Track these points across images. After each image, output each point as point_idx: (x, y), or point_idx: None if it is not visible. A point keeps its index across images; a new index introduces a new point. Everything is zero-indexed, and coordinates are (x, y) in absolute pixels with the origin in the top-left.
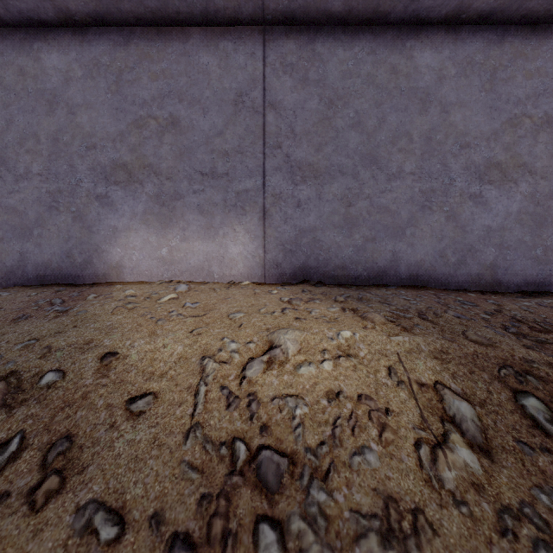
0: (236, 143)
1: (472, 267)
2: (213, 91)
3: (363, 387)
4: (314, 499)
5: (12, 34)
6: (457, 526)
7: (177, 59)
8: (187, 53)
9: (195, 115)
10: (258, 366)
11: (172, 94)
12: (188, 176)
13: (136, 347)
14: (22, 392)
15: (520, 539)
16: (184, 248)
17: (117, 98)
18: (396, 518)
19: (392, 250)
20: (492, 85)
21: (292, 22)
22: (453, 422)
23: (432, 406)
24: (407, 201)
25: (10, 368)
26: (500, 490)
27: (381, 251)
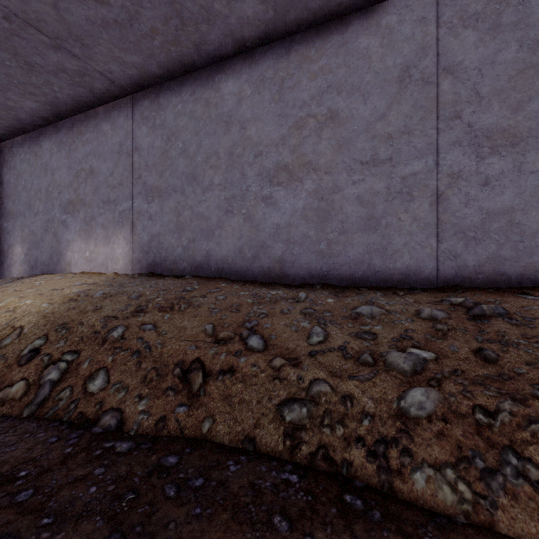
0: (119, 179)
1: (264, 261)
2: (109, 146)
3: None
4: None
5: (33, 135)
6: None
7: (93, 130)
8: (97, 124)
9: (101, 164)
10: None
11: (91, 153)
12: (98, 204)
13: None
14: None
15: None
16: (96, 251)
17: (69, 161)
18: None
19: (206, 248)
20: (281, 94)
21: (144, 87)
22: None
23: (2, 336)
24: (216, 208)
25: None
26: None
27: (199, 250)
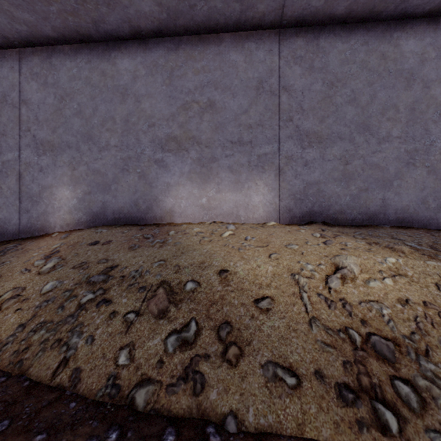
0: (257, 119)
1: None
2: (240, 80)
3: (423, 297)
4: (426, 368)
5: (97, 47)
6: None
7: (213, 58)
8: (220, 53)
9: (227, 99)
10: (337, 281)
11: (209, 84)
12: (222, 144)
13: (240, 267)
14: (176, 294)
15: None
16: (218, 198)
17: (170, 89)
18: None
19: (382, 198)
20: None
21: (302, 24)
22: None
23: None
24: (394, 159)
25: (160, 279)
26: None
27: (373, 199)
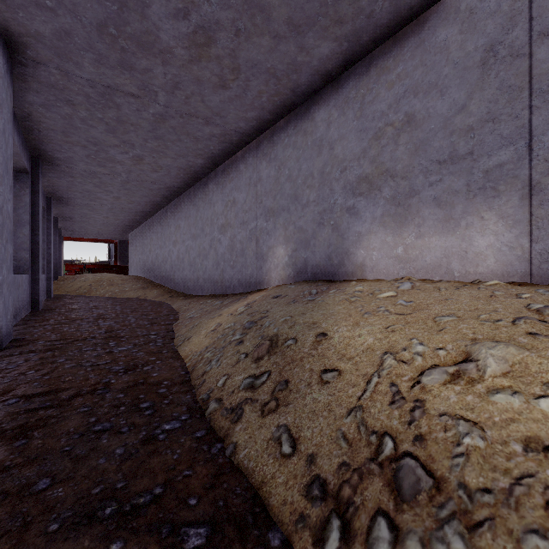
0: (483, 112)
1: None
2: (453, 64)
3: None
4: (444, 537)
5: (300, 110)
6: None
7: (412, 54)
8: (422, 42)
9: (431, 102)
10: (438, 376)
11: (407, 93)
12: (424, 170)
13: (339, 332)
14: (276, 347)
15: None
16: (419, 245)
17: (361, 122)
18: None
19: None
20: None
21: None
22: None
23: None
24: None
25: (275, 332)
26: None
27: None
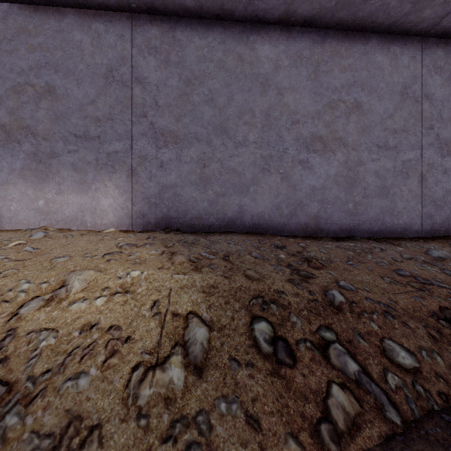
0: (107, 111)
1: (301, 218)
2: (86, 65)
3: (120, 319)
4: (4, 424)
5: None
6: (127, 437)
7: (53, 35)
8: (62, 30)
9: (70, 85)
10: (36, 304)
11: (48, 65)
12: (64, 138)
13: None
14: None
15: (178, 444)
16: (60, 200)
17: None
18: (71, 435)
19: (239, 203)
20: (316, 75)
21: (155, 11)
22: (184, 346)
23: (175, 333)
24: (251, 164)
25: None
26: (188, 402)
27: (230, 205)
